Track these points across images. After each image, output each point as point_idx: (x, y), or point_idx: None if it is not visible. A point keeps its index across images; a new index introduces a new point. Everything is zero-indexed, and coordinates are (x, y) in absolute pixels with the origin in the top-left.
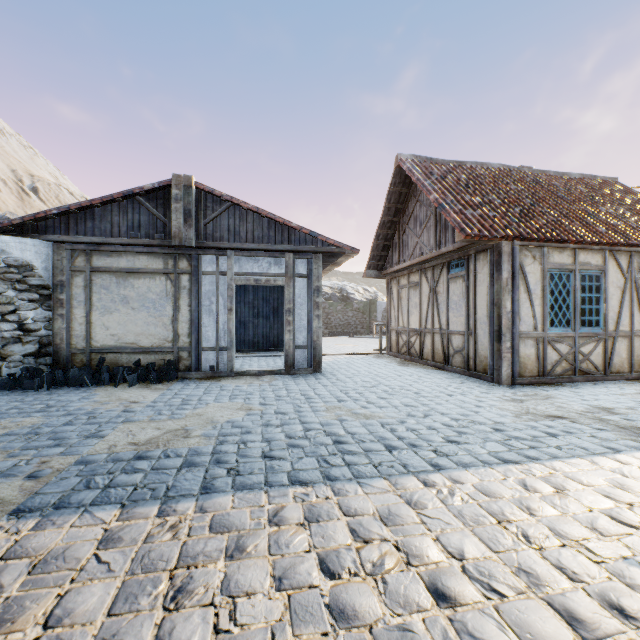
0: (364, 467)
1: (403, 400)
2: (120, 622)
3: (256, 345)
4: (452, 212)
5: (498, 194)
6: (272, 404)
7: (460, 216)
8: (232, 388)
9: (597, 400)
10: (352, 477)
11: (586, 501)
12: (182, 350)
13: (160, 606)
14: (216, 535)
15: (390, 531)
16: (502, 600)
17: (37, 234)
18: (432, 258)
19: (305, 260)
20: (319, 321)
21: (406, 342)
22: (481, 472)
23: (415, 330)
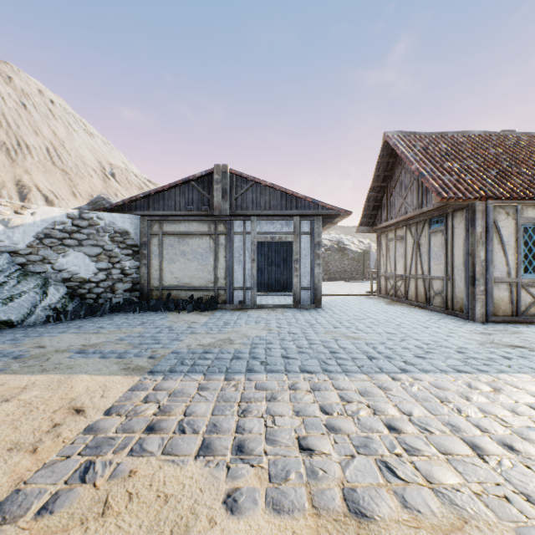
0: (351, 367)
1: (385, 329)
2: (218, 418)
3: (270, 287)
4: (431, 179)
5: (476, 159)
6: (285, 327)
7: (437, 182)
8: (256, 316)
9: None
10: (342, 371)
11: (515, 397)
12: (220, 289)
13: (236, 415)
14: (259, 391)
15: (365, 399)
16: (431, 434)
17: (131, 211)
18: (415, 216)
19: (308, 221)
20: (319, 268)
21: (393, 286)
22: (437, 376)
23: (401, 276)
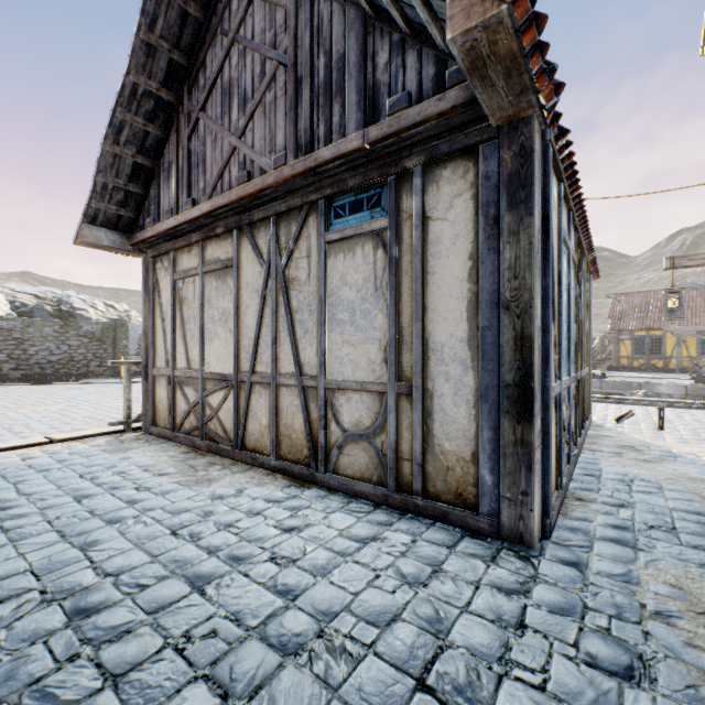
0: None
1: None
2: None
3: None
4: None
5: None
6: None
7: None
8: None
9: None
10: None
11: None
12: None
13: None
14: None
15: None
16: None
17: None
18: (281, 186)
19: None
20: None
21: (197, 405)
22: None
23: (223, 377)
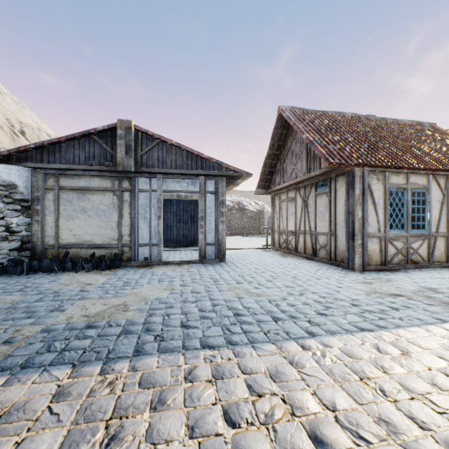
0: (257, 334)
1: (284, 282)
2: None
3: (178, 242)
4: (319, 147)
5: (351, 134)
6: (189, 285)
7: (325, 149)
8: (160, 273)
9: (425, 282)
10: (248, 342)
11: (426, 361)
12: (125, 246)
13: None
14: (144, 390)
15: (278, 386)
16: (368, 446)
17: (20, 162)
18: (304, 180)
19: (213, 181)
20: (223, 225)
21: (285, 240)
22: (344, 338)
23: (292, 231)
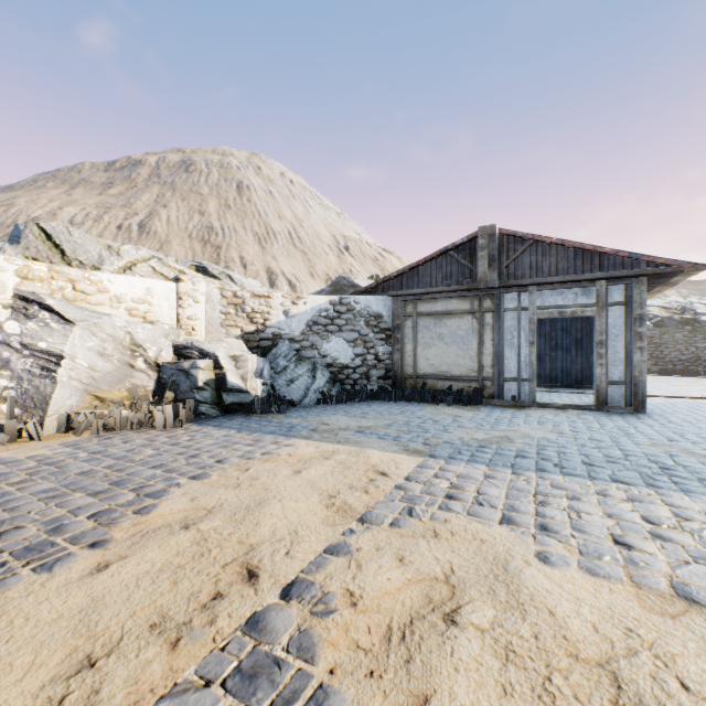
0: (694, 487)
1: None
2: (514, 502)
3: (553, 380)
4: None
5: None
6: (584, 432)
7: None
8: (537, 416)
9: None
10: (678, 490)
11: None
12: (485, 379)
13: (533, 503)
14: (556, 489)
15: None
16: None
17: (383, 292)
18: None
19: (621, 286)
20: (641, 354)
21: None
22: None
23: None
